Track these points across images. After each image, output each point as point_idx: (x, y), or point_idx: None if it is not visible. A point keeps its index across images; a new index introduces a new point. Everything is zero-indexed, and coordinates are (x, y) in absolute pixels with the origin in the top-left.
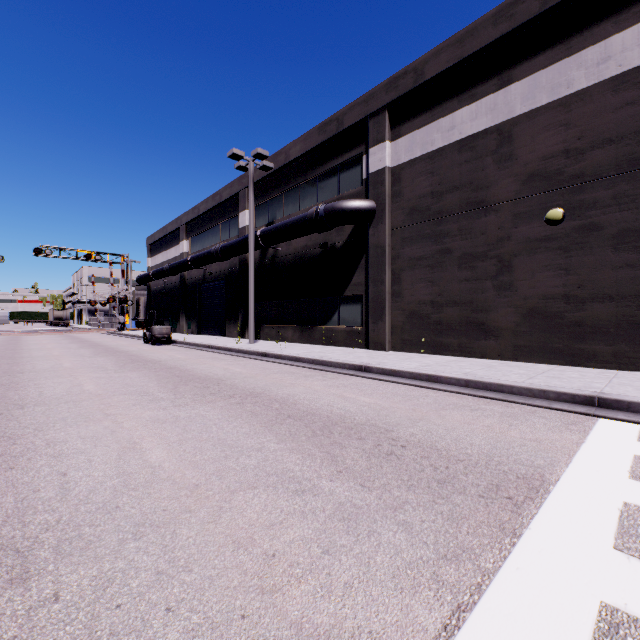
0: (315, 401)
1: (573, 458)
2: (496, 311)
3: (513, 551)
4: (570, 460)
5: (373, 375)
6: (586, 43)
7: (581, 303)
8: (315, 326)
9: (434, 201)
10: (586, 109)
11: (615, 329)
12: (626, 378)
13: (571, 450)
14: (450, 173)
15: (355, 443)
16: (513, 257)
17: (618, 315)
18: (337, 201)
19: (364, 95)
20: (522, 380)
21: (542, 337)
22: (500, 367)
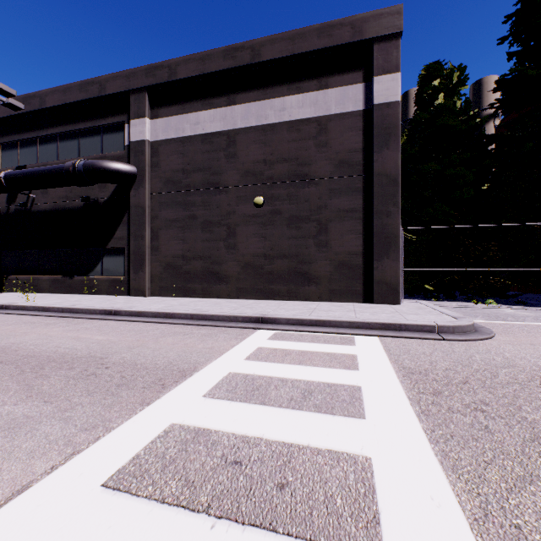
0: (43, 345)
1: (224, 354)
2: (226, 264)
3: (139, 413)
4: (221, 356)
5: (121, 317)
6: (275, 95)
7: (272, 259)
8: (77, 276)
9: (185, 176)
10: (275, 137)
11: (288, 276)
12: (288, 305)
13: (227, 350)
14: (196, 157)
15: (63, 372)
16: (236, 226)
17: (289, 267)
18: (98, 160)
19: (126, 71)
20: (229, 311)
21: (253, 282)
22: (224, 303)
